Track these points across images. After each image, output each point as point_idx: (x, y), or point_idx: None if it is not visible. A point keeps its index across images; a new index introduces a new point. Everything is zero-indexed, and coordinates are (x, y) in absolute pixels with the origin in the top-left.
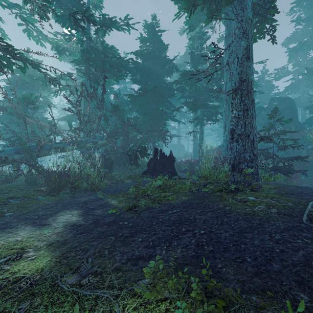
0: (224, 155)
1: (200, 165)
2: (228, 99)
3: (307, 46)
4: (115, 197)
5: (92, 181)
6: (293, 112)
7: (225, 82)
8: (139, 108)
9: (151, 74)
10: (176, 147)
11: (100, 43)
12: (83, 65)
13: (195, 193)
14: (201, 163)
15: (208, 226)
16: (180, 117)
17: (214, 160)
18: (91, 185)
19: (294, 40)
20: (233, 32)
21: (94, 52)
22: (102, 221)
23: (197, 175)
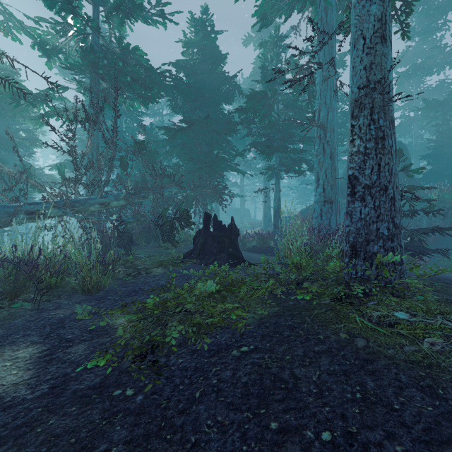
0: (316, 225)
1: (276, 239)
2: (323, 136)
3: (423, 70)
4: (120, 312)
5: (84, 274)
6: (406, 162)
7: (317, 109)
8: (182, 150)
9: (201, 97)
10: (239, 213)
11: (117, 42)
12: (86, 76)
13: (280, 299)
14: (277, 237)
15: (333, 408)
16: (244, 168)
17: (309, 234)
18: (83, 283)
19: (404, 63)
20: (330, 29)
21: (106, 55)
22: (75, 386)
23: (278, 259)
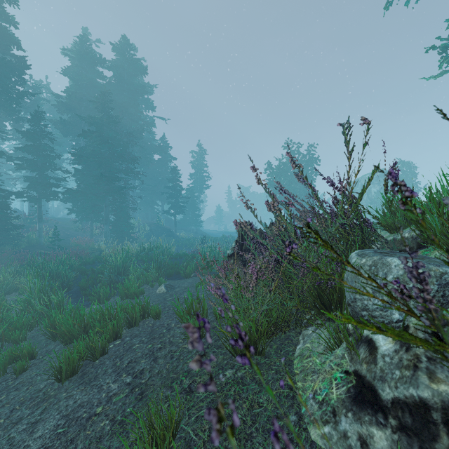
0: None
1: None
2: None
3: None
4: None
5: None
6: None
7: None
8: None
9: None
10: None
11: None
12: None
13: None
14: None
15: None
16: None
17: None
18: None
19: None
20: None
21: None
22: None
23: None
